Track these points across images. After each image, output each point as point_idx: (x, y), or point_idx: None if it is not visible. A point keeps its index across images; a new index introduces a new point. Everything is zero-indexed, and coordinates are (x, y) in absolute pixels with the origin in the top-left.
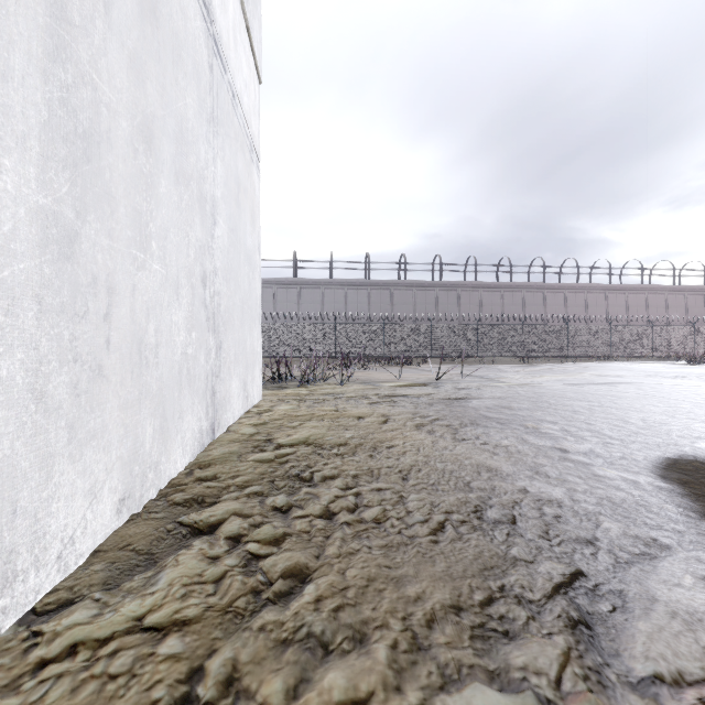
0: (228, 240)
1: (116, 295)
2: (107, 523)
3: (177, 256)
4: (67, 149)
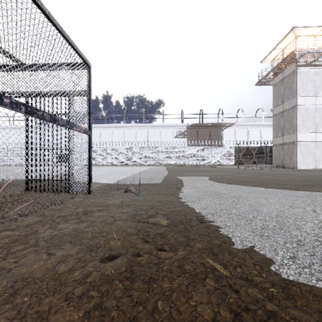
0: (319, 154)
1: (305, 161)
2: (304, 168)
3: (310, 158)
4: (302, 157)
